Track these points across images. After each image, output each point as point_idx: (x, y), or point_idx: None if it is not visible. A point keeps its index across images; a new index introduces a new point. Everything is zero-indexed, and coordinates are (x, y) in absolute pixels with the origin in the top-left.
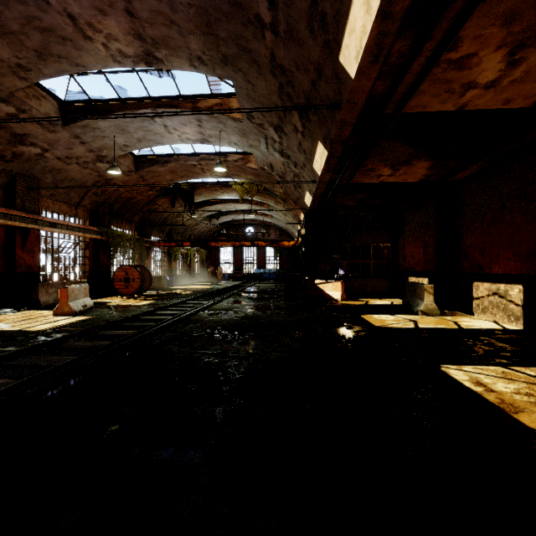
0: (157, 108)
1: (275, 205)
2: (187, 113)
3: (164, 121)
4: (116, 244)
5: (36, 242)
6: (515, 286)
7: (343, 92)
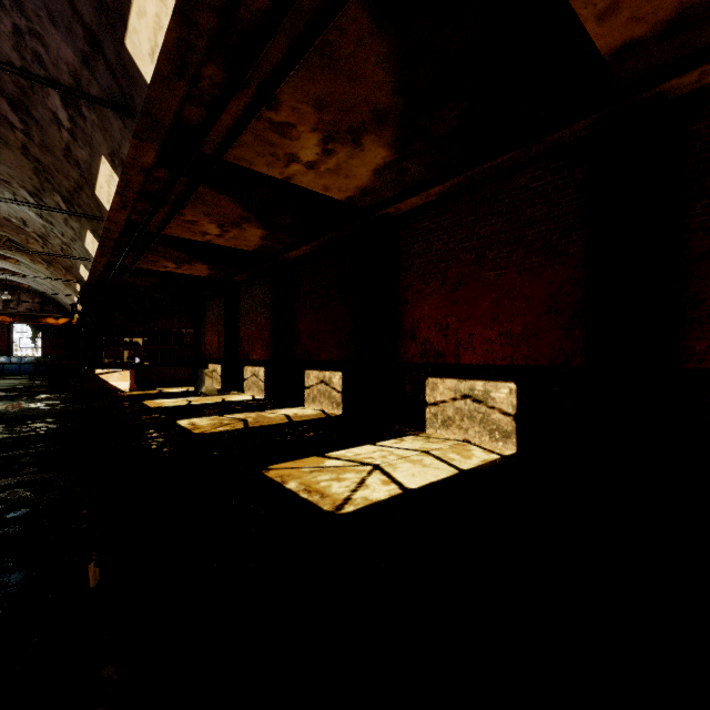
0: None
1: (33, 264)
2: None
3: None
4: None
5: None
6: (262, 368)
7: (103, 213)
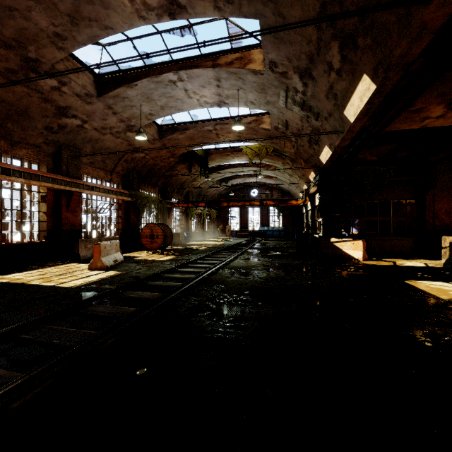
0: (178, 70)
1: (282, 167)
2: (206, 72)
3: (185, 85)
4: (143, 205)
5: (78, 203)
6: None
7: None
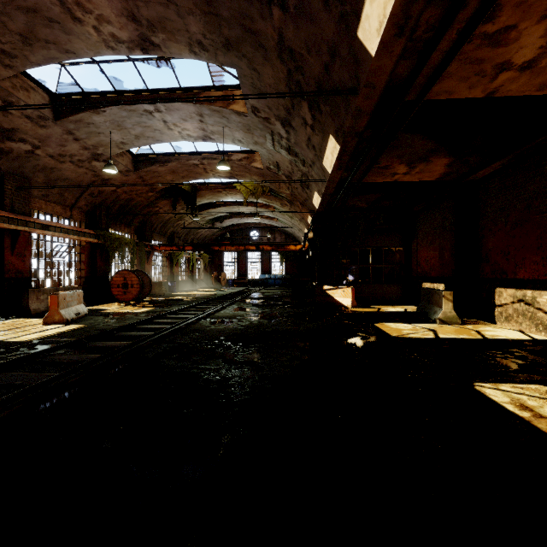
0: (155, 101)
1: (281, 208)
2: (187, 107)
3: (163, 116)
4: (114, 248)
5: (27, 245)
6: (544, 293)
7: (361, 74)
